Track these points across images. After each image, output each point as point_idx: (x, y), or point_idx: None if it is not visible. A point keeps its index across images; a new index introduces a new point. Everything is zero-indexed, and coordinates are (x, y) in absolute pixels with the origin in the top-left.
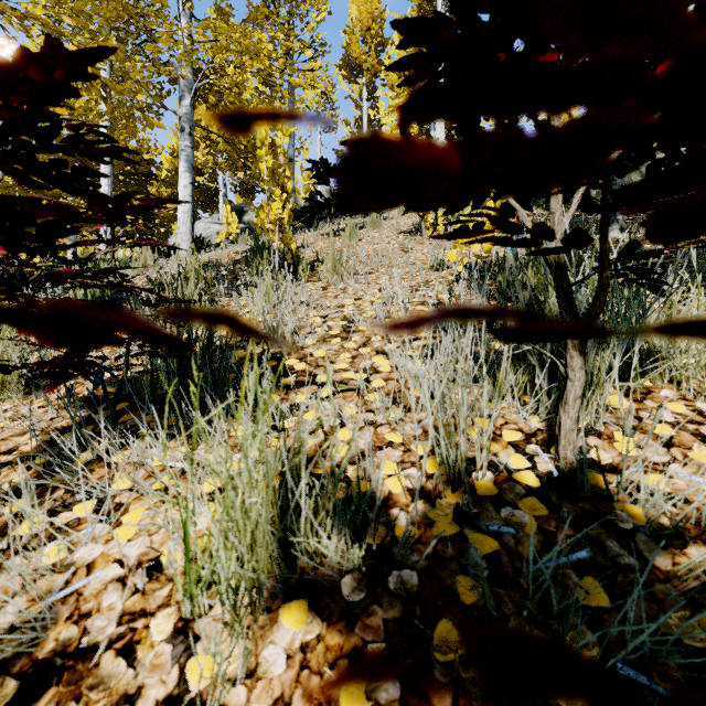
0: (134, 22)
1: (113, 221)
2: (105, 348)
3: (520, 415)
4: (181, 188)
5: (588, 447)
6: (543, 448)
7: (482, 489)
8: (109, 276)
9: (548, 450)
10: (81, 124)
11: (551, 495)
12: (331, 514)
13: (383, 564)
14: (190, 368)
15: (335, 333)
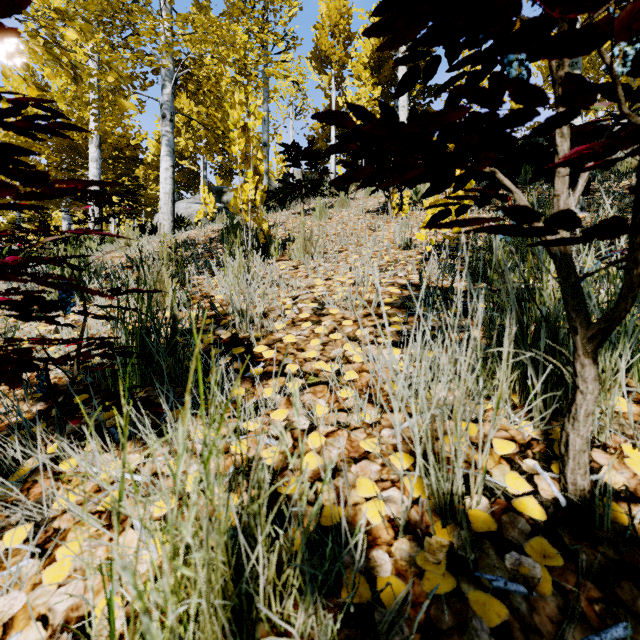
0: (118, 16)
1: (36, 207)
2: (76, 329)
3: (510, 420)
4: (162, 170)
5: (595, 464)
6: (542, 464)
7: (478, 522)
8: (57, 265)
9: (549, 467)
10: (24, 98)
11: (562, 534)
12: (298, 571)
13: (363, 637)
14: (153, 358)
15: (306, 316)
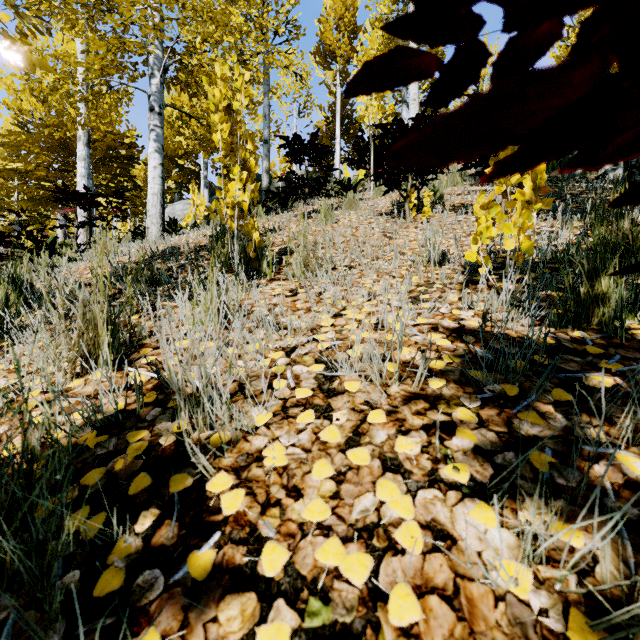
0: None
1: None
2: None
3: None
4: (150, 169)
5: None
6: None
7: None
8: None
9: None
10: None
11: None
12: None
13: None
14: None
15: (305, 396)
